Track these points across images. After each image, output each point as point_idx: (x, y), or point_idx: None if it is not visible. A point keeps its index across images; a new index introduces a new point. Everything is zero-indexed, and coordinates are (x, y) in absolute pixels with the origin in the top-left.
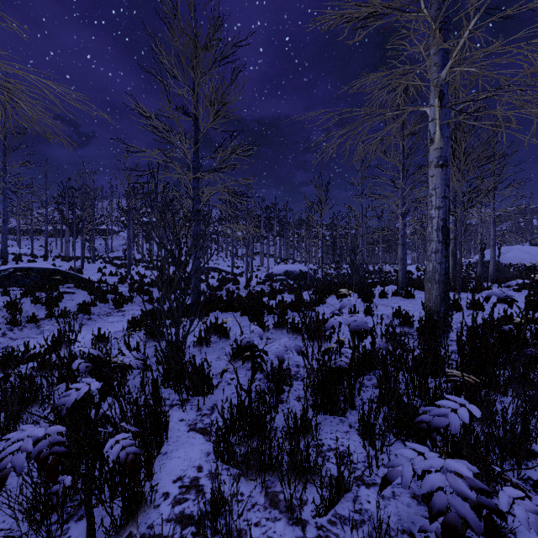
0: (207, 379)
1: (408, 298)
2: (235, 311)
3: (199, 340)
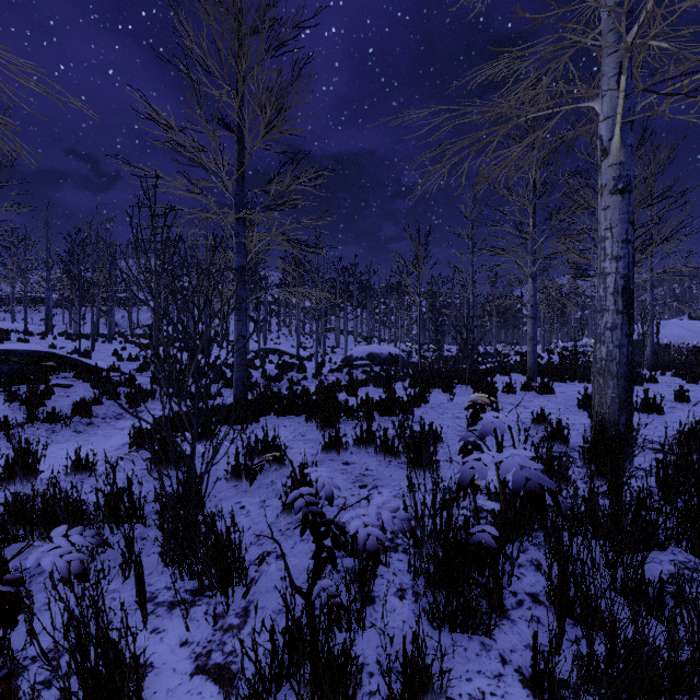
0: (236, 557)
1: (545, 394)
2: (298, 414)
3: (236, 469)
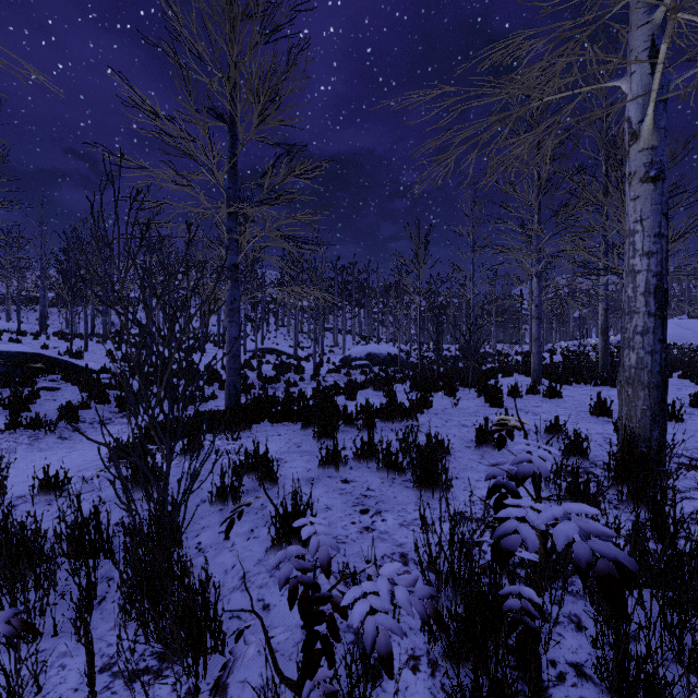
0: (211, 618)
1: (553, 398)
2: (294, 421)
3: (221, 490)
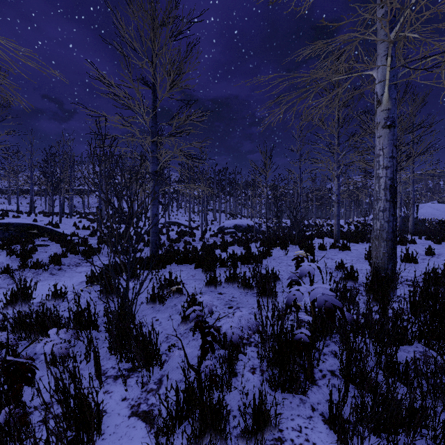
0: (154, 349)
1: (345, 251)
2: (190, 263)
3: (152, 296)
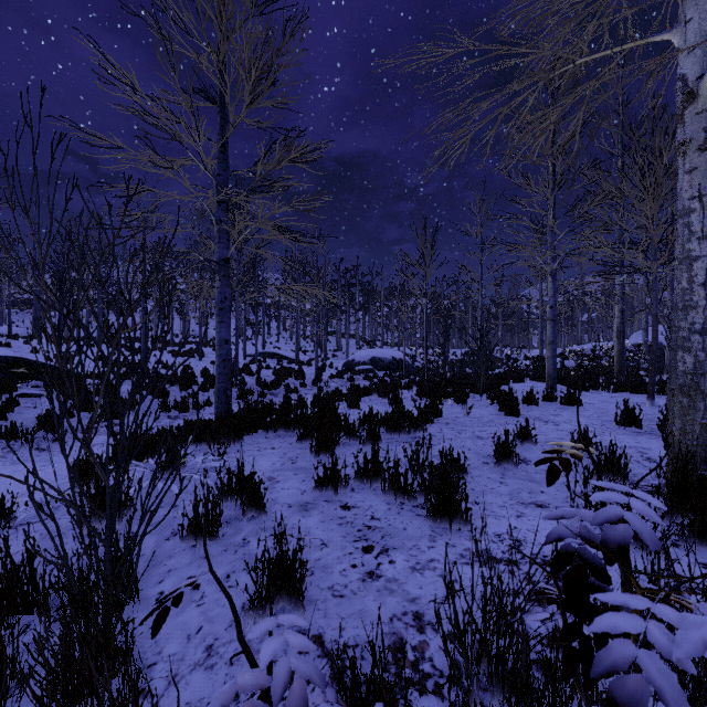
0: None
1: (572, 406)
2: (290, 432)
3: (194, 522)
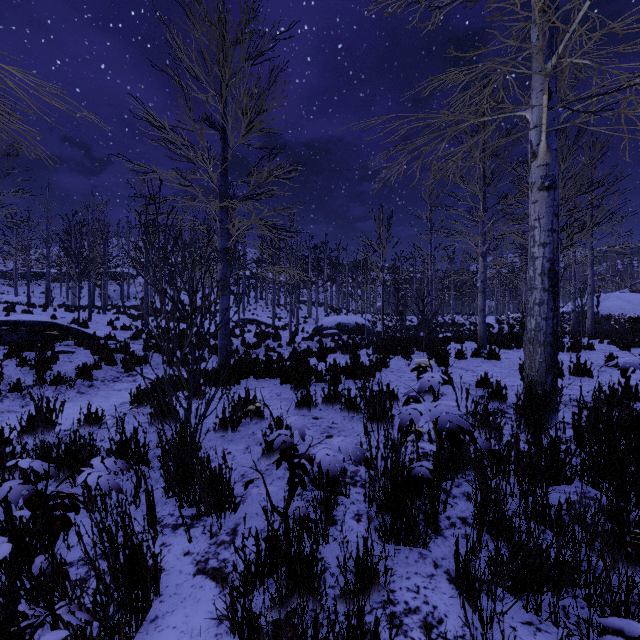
0: (226, 489)
1: (492, 360)
2: (274, 377)
3: (222, 422)
